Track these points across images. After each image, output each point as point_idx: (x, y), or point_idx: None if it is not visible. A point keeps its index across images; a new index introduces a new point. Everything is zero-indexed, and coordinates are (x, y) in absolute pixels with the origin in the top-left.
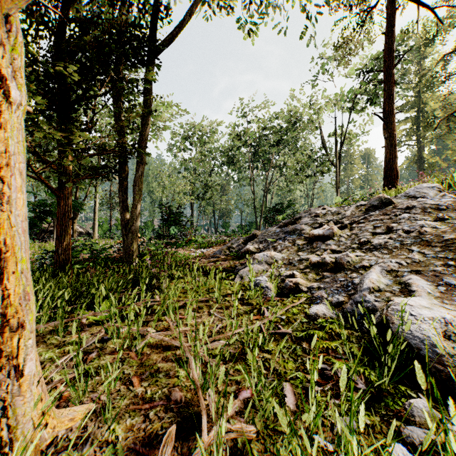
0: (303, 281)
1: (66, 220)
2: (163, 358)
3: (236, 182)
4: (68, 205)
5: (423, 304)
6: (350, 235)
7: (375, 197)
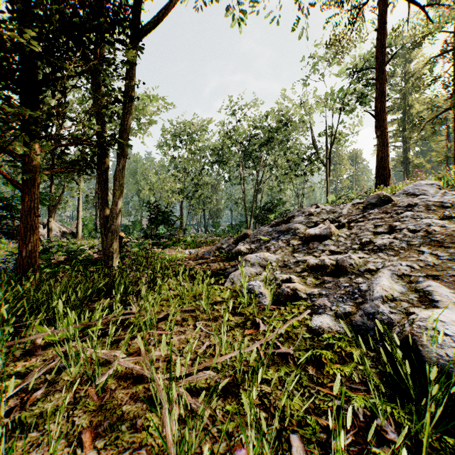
0: (301, 287)
1: (32, 218)
2: (131, 396)
3: (227, 181)
4: (34, 201)
5: (453, 319)
6: (350, 235)
7: (373, 195)
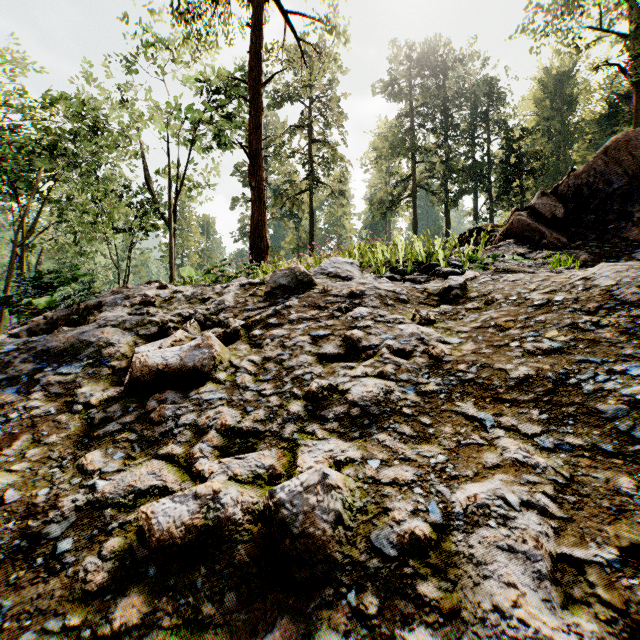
0: None
1: None
2: None
3: None
4: None
5: None
6: (263, 363)
7: (284, 269)
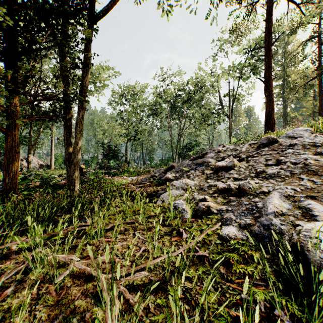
0: (213, 204)
1: (13, 154)
2: (83, 292)
3: (159, 128)
4: (15, 141)
5: None
6: (248, 166)
7: (264, 137)
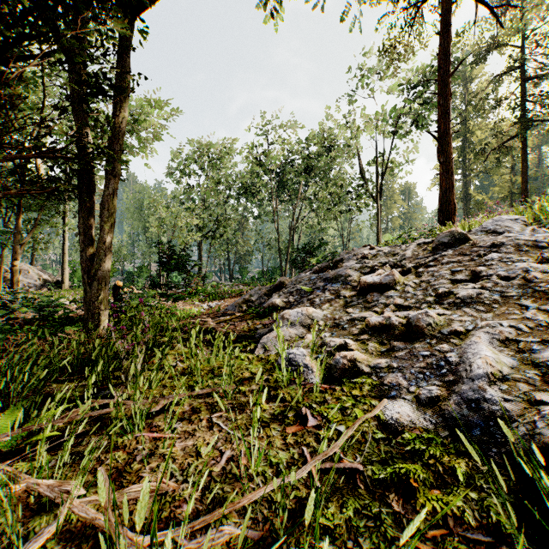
0: (362, 356)
1: None
2: None
3: (257, 218)
4: None
5: None
6: (419, 283)
7: (445, 232)
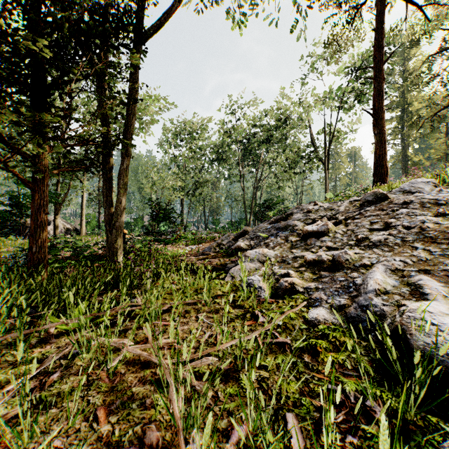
0: (299, 281)
1: (42, 215)
2: (140, 379)
3: (226, 179)
4: (43, 199)
5: (442, 310)
6: (346, 231)
7: (370, 192)
